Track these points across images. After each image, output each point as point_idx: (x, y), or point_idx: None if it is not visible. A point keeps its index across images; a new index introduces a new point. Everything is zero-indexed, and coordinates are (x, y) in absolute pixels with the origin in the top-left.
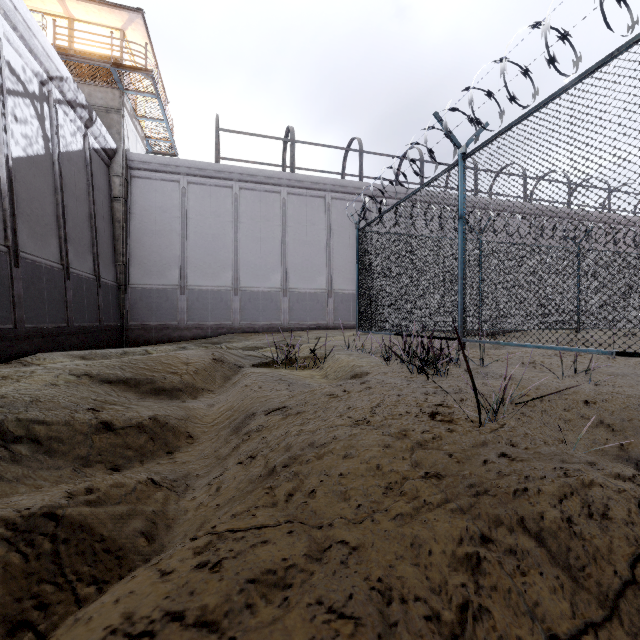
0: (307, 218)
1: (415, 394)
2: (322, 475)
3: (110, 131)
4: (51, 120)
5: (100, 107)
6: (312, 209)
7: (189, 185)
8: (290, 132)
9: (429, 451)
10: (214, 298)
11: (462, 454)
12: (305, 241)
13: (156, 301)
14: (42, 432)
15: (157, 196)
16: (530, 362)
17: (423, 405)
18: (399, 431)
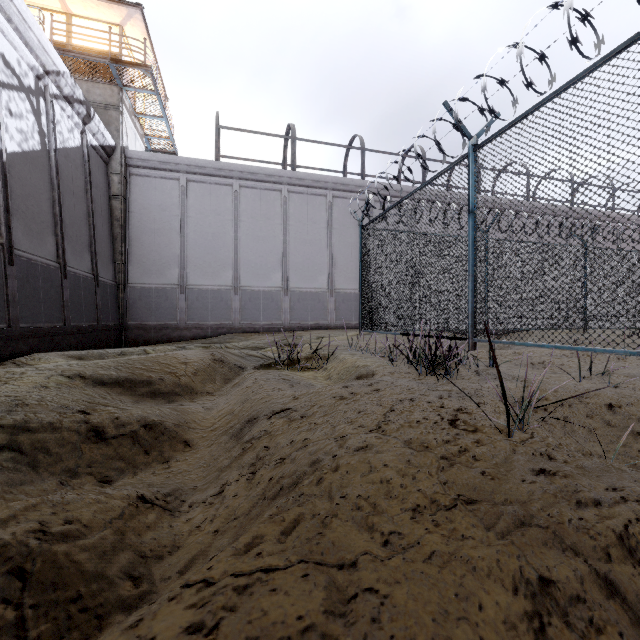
0: (308, 217)
1: (429, 398)
2: (338, 497)
3: (109, 128)
4: (47, 115)
5: (98, 104)
6: (313, 207)
7: (189, 183)
8: (291, 129)
9: (457, 466)
10: (214, 297)
11: (495, 470)
12: (306, 240)
13: (155, 300)
14: (26, 440)
15: (156, 194)
16: (539, 363)
17: (440, 411)
18: (420, 442)
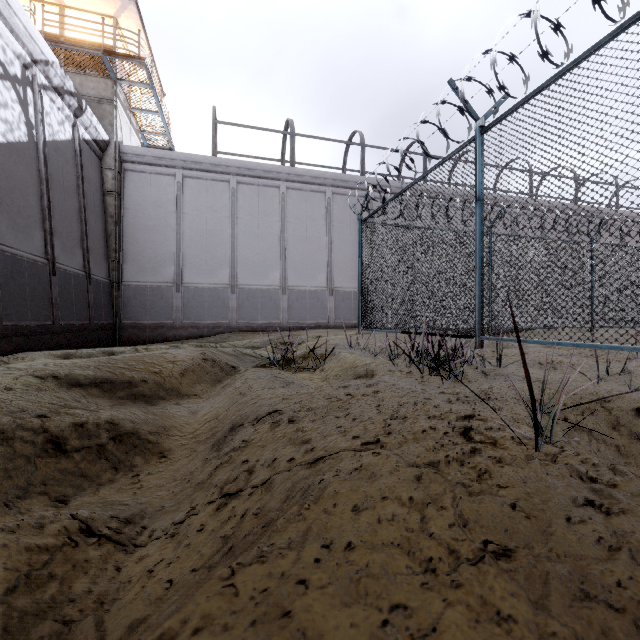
0: (307, 214)
1: (435, 402)
2: (318, 548)
3: (102, 122)
4: (35, 106)
5: (92, 97)
6: (312, 204)
7: (185, 179)
8: (289, 125)
9: (479, 497)
10: (211, 296)
11: (529, 502)
12: (305, 237)
13: (150, 299)
14: None
15: (151, 190)
16: (548, 362)
17: (449, 418)
18: (428, 460)
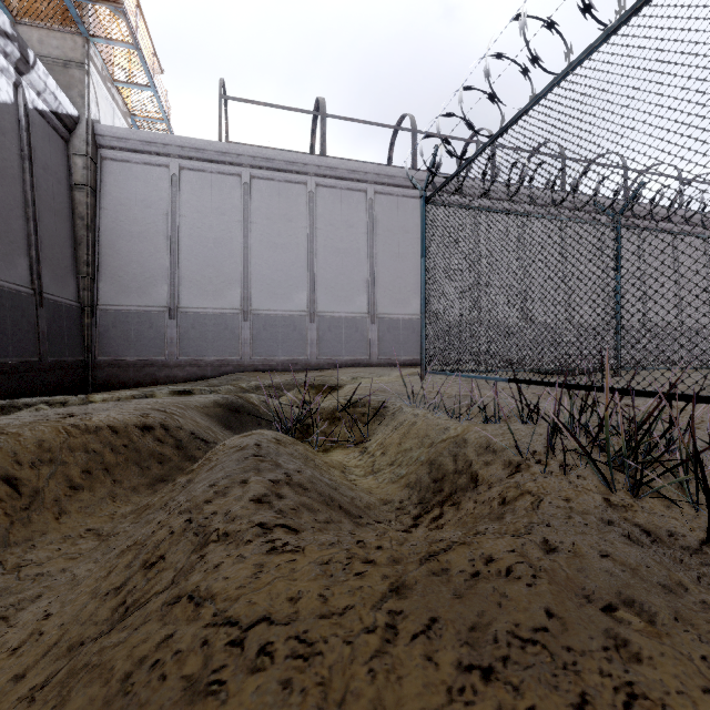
0: (342, 218)
1: None
2: None
3: (69, 93)
4: None
5: (55, 59)
6: (349, 206)
7: (182, 171)
8: (320, 103)
9: None
10: (216, 324)
11: None
12: (340, 249)
13: (135, 328)
14: None
15: (138, 185)
16: None
17: None
18: None
